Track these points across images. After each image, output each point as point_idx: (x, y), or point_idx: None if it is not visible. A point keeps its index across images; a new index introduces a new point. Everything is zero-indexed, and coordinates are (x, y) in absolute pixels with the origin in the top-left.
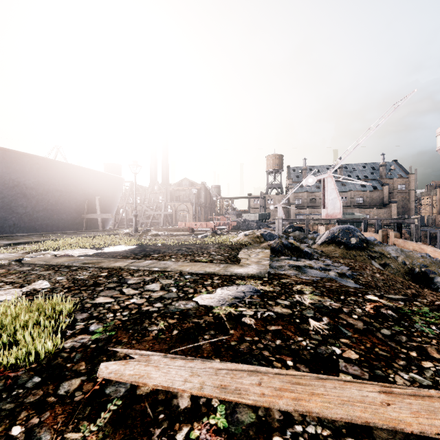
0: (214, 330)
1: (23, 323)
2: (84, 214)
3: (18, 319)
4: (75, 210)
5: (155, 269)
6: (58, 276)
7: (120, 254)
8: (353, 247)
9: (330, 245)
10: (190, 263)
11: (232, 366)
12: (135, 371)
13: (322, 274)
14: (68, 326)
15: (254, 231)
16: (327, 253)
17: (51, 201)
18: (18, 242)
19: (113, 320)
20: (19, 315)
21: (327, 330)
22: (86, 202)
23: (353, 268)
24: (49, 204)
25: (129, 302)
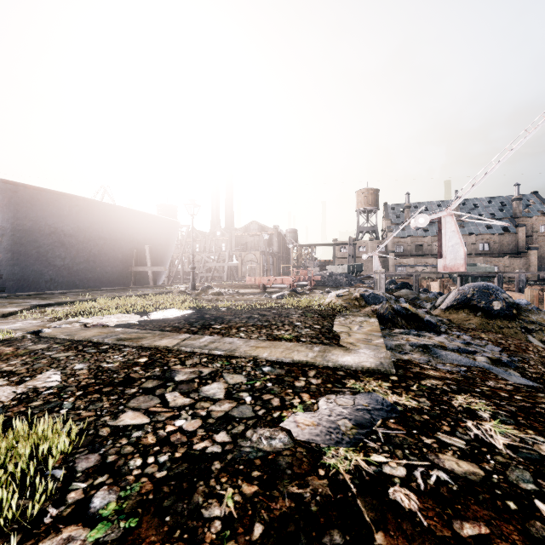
0: (340, 529)
1: None
2: (132, 267)
3: None
4: (121, 261)
5: (216, 352)
6: (77, 363)
7: (170, 323)
8: (496, 314)
9: (460, 311)
10: (267, 343)
11: None
12: None
13: (465, 360)
14: (55, 491)
15: (350, 290)
16: (457, 322)
17: (94, 250)
18: (49, 303)
19: (138, 479)
20: None
21: None
22: (134, 252)
23: (508, 349)
24: (91, 254)
25: (173, 428)
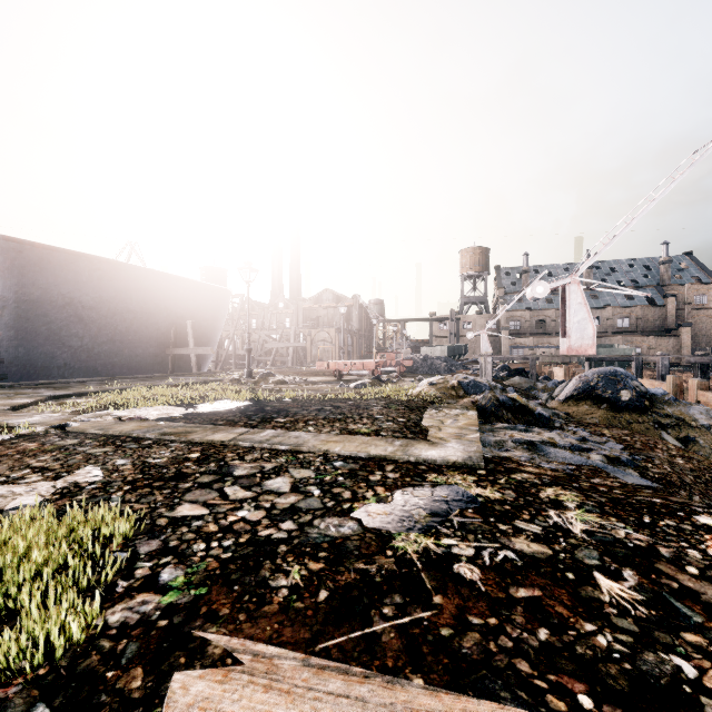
0: (402, 593)
1: (39, 563)
2: (169, 348)
3: (31, 556)
4: (156, 341)
5: (280, 447)
6: (118, 458)
7: (223, 416)
8: (624, 406)
9: (581, 403)
10: (340, 437)
11: (455, 704)
12: (244, 706)
13: (576, 459)
14: (121, 569)
15: (446, 377)
16: (577, 417)
17: (120, 327)
18: (68, 393)
19: (204, 559)
20: (32, 549)
21: (643, 605)
22: (172, 329)
23: (632, 447)
24: (116, 332)
25: (235, 518)
